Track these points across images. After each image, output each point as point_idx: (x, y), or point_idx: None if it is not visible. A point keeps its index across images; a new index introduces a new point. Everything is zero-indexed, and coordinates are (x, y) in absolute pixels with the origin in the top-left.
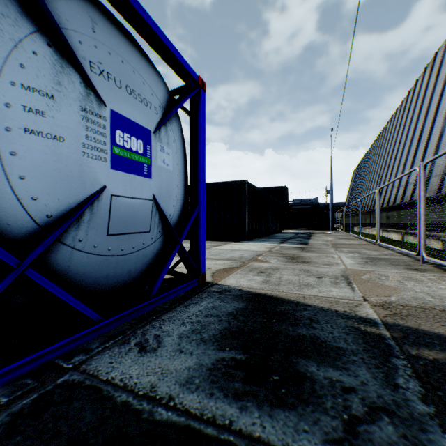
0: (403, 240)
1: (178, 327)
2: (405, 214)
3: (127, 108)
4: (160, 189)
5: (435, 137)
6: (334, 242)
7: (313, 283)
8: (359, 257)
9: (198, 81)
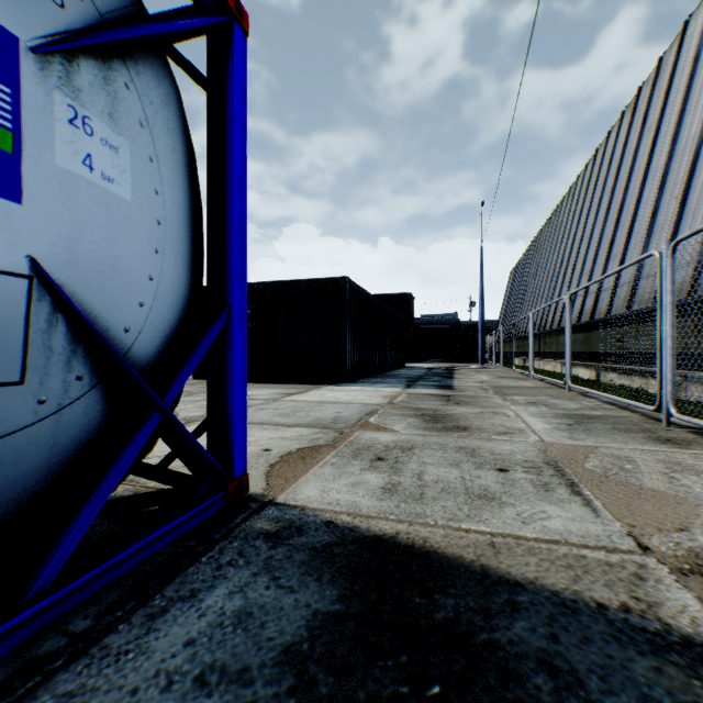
0: (600, 380)
1: None
2: (599, 337)
3: None
4: (72, 245)
5: (646, 216)
6: (495, 385)
7: (496, 488)
8: (552, 414)
9: None
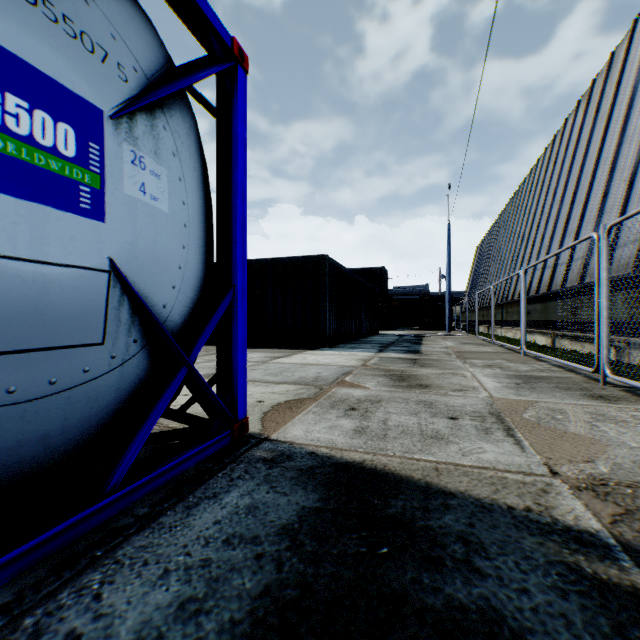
0: (555, 346)
1: (147, 590)
2: (555, 307)
3: (18, 32)
4: (133, 248)
5: (597, 197)
6: (458, 350)
7: (445, 431)
8: (504, 375)
9: (231, 47)
